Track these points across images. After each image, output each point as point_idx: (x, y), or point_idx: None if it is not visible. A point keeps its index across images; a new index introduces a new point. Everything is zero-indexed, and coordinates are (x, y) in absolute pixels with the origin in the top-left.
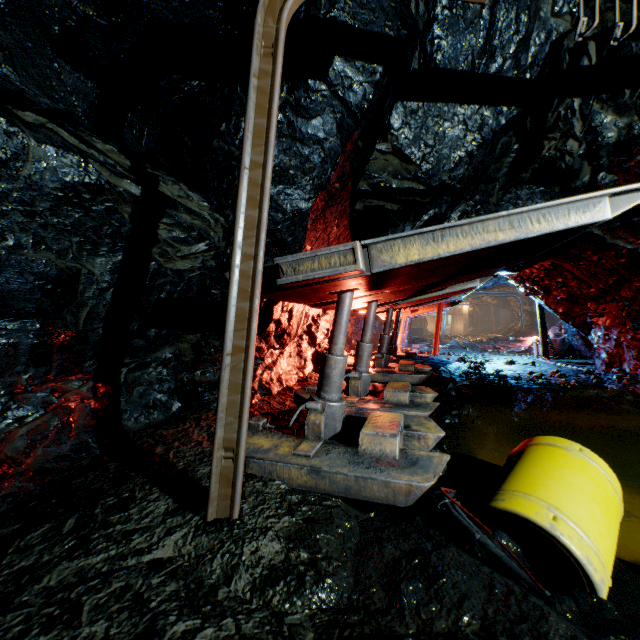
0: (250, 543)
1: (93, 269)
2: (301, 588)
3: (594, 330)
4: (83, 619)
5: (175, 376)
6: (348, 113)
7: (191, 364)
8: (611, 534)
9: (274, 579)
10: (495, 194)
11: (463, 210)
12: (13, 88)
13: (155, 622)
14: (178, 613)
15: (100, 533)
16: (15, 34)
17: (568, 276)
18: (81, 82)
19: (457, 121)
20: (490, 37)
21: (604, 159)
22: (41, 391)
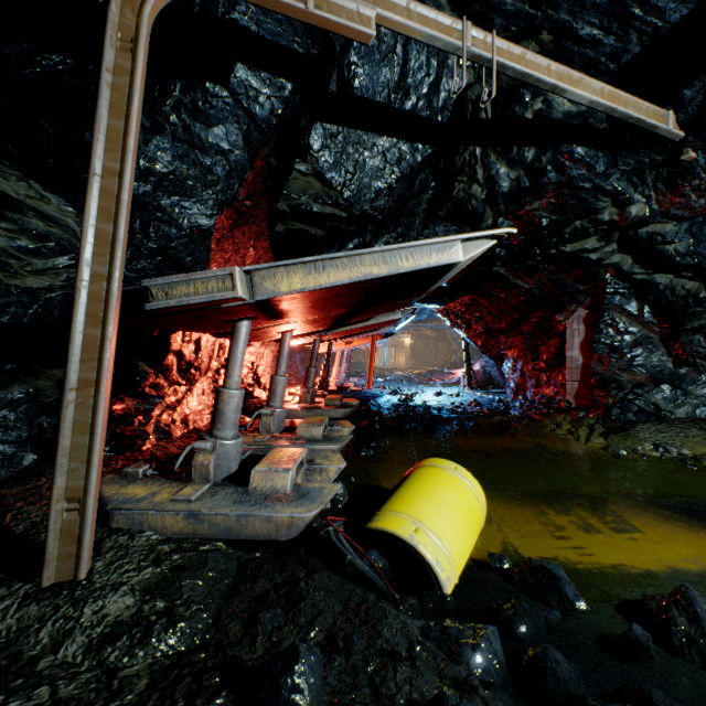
0: (94, 603)
1: None
2: (147, 638)
3: (506, 362)
4: None
5: (29, 421)
6: (255, 126)
7: (55, 406)
8: (466, 538)
9: (116, 635)
10: (416, 228)
11: (386, 241)
12: None
13: None
14: None
15: None
16: None
17: (484, 311)
18: None
19: (377, 152)
20: (404, 74)
21: (502, 206)
22: None
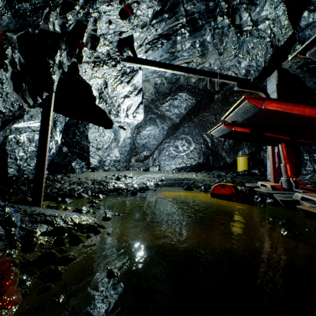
0: None
1: None
2: None
3: None
4: None
5: None
6: None
7: None
8: None
9: None
10: None
11: None
12: None
13: None
14: None
15: None
16: None
17: None
18: None
19: None
20: None
21: None
22: None
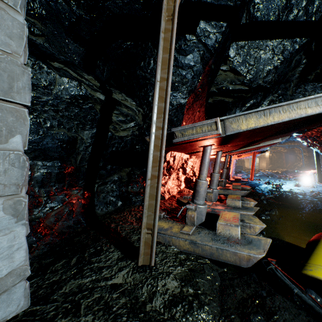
0: (161, 280)
1: (83, 136)
2: (191, 310)
3: None
4: (81, 312)
5: (119, 189)
6: (207, 50)
7: (126, 183)
8: None
9: (175, 303)
10: (290, 89)
11: (271, 99)
12: (49, 52)
13: (116, 319)
14: (127, 316)
15: (87, 267)
16: (50, 28)
17: None
18: (77, 48)
19: (268, 49)
20: None
21: None
22: (61, 195)
